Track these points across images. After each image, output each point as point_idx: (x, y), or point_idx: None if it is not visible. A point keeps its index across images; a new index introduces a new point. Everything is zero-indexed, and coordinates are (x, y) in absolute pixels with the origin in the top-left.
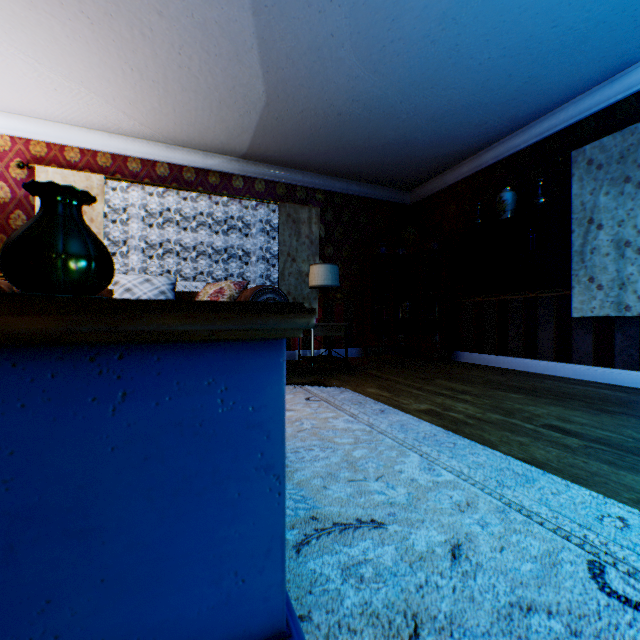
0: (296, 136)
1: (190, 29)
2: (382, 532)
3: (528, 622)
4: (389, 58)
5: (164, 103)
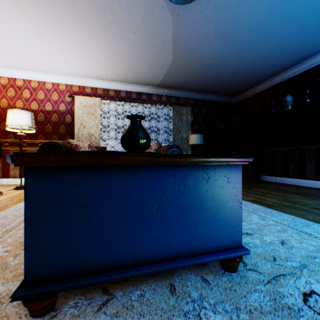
0: (183, 76)
1: (145, 37)
2: (251, 236)
3: (314, 260)
4: (231, 40)
5: (128, 66)
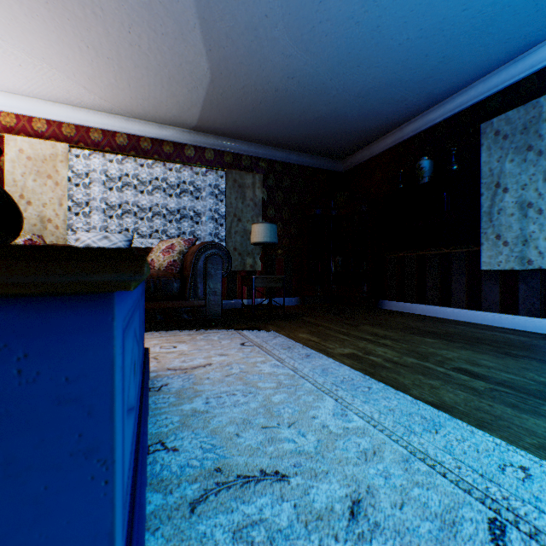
0: (240, 110)
1: (137, 9)
2: (284, 485)
3: None
4: (318, 38)
5: (120, 79)
